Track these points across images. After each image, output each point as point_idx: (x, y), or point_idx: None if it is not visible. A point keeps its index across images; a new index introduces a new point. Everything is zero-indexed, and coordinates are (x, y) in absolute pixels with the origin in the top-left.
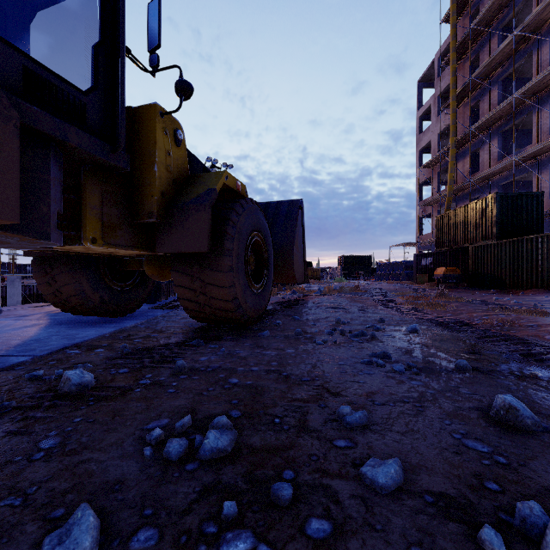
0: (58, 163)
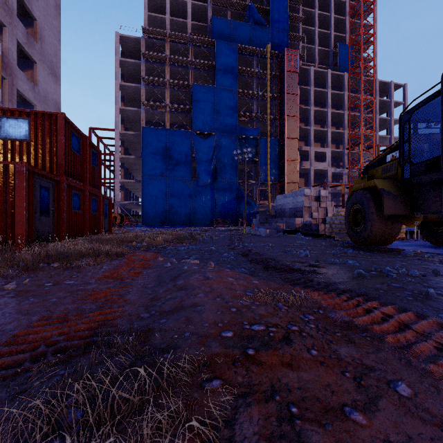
0: (441, 185)
